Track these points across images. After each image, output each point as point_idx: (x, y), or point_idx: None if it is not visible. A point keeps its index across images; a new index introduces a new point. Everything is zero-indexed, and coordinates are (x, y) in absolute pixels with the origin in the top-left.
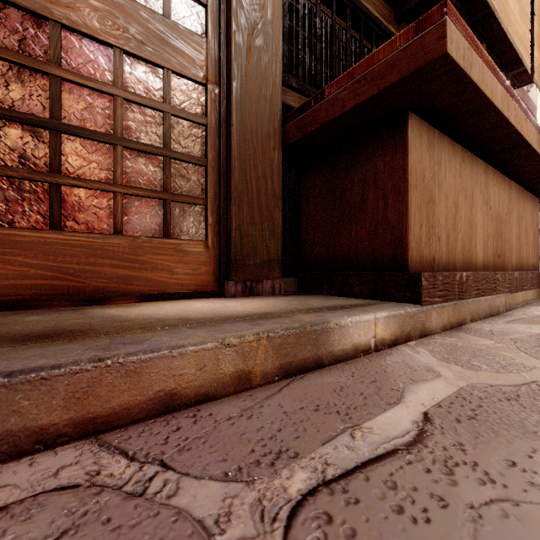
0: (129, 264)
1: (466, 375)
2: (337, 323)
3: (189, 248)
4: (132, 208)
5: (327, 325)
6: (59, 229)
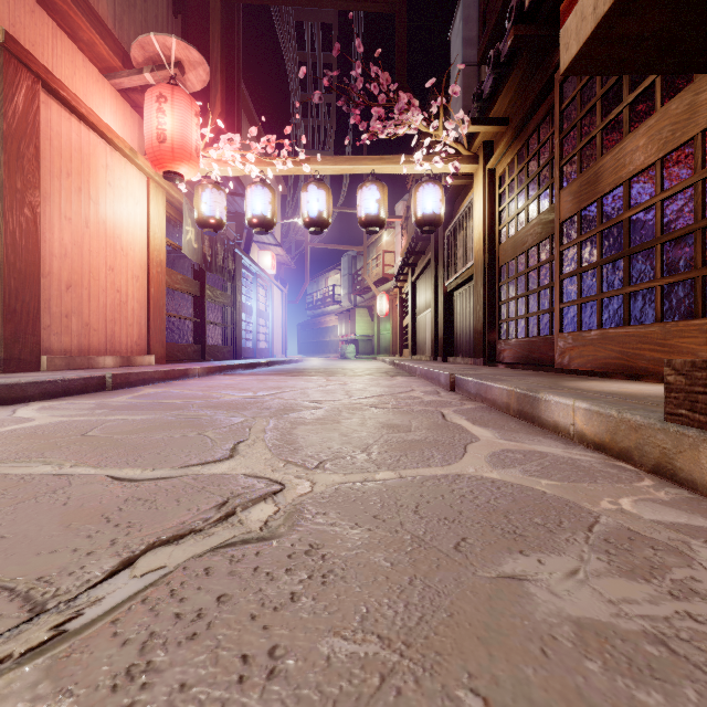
0: (661, 348)
1: (494, 443)
2: (544, 397)
3: None
4: (671, 296)
5: (538, 395)
6: (627, 325)
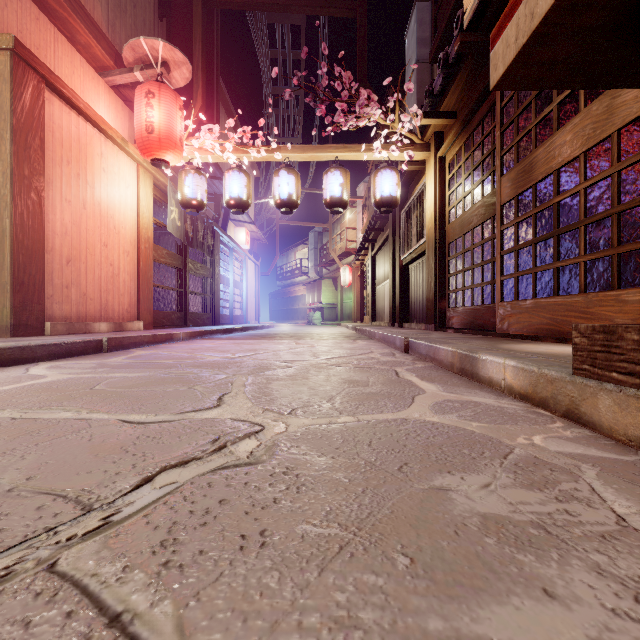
0: (584, 315)
1: (437, 395)
2: (481, 356)
3: (628, 297)
4: (593, 270)
5: (476, 355)
6: (556, 295)
